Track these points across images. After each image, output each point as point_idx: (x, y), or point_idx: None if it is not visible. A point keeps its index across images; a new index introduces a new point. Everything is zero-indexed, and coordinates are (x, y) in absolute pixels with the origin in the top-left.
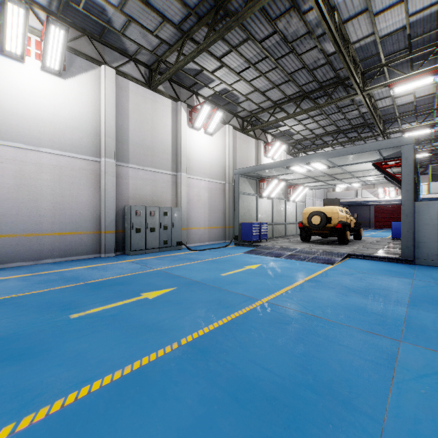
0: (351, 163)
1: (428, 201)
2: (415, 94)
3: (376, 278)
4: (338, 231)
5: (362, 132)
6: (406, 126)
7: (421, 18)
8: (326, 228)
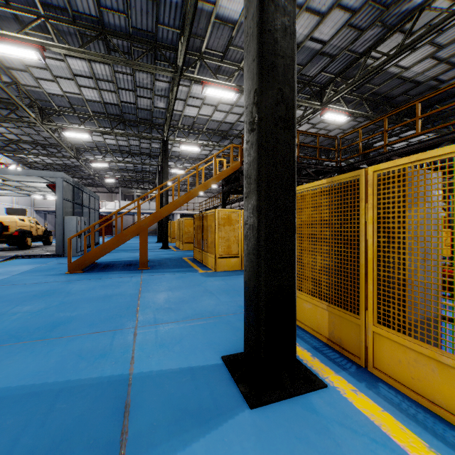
0: (28, 181)
1: (72, 216)
2: (92, 138)
3: (17, 267)
4: (17, 238)
5: (62, 151)
6: (98, 157)
7: (73, 96)
8: (5, 235)
